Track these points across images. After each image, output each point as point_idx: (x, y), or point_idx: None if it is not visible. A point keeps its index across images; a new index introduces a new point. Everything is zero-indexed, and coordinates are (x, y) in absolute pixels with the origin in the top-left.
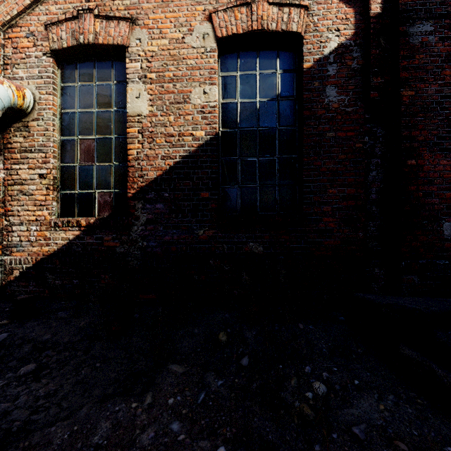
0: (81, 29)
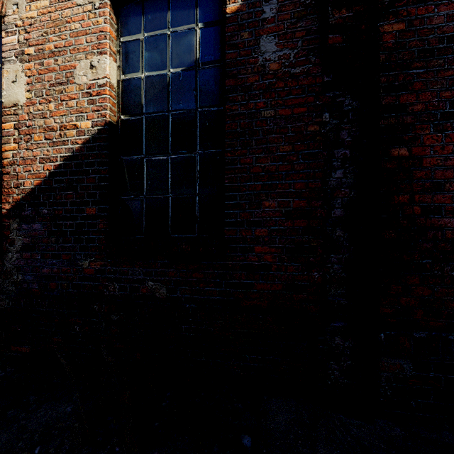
0: None
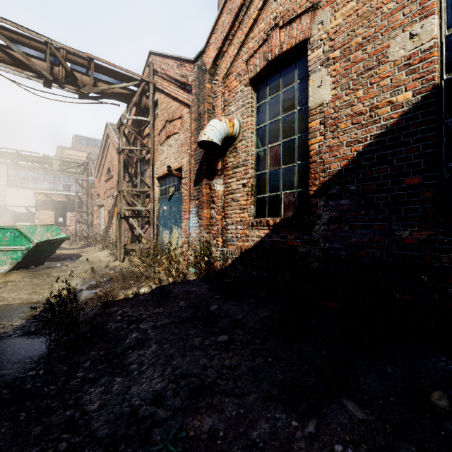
0: (269, 48)
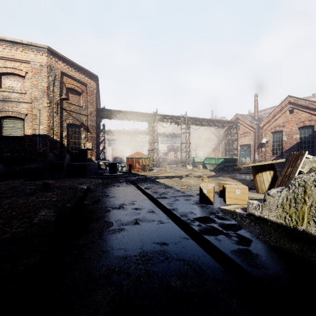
0: (275, 129)
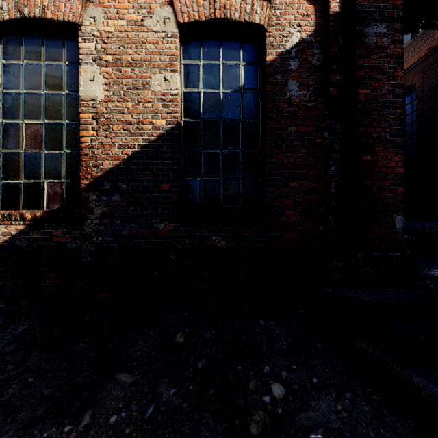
0: (25, 0)
